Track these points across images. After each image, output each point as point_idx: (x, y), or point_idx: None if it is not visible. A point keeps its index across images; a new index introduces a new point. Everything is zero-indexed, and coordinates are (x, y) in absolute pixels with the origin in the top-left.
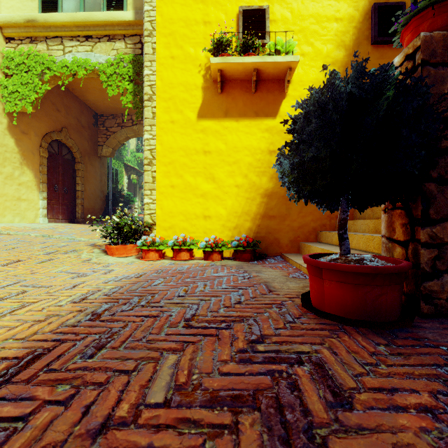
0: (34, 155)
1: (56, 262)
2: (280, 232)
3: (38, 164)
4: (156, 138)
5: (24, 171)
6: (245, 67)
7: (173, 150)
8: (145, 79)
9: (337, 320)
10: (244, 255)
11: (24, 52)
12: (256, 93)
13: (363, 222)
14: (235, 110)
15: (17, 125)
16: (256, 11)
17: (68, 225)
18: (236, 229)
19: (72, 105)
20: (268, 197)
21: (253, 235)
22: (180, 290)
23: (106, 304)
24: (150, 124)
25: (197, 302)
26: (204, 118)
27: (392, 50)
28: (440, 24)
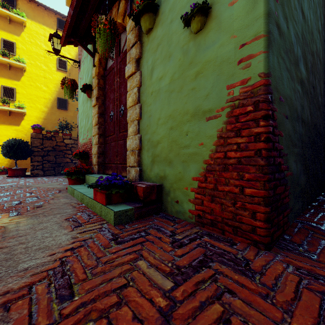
0: None
1: None
2: (21, 165)
3: None
4: None
5: None
6: (3, 109)
7: None
8: None
9: (10, 176)
10: (3, 173)
11: None
12: (10, 116)
13: None
14: None
15: None
16: (10, 88)
17: None
18: (0, 164)
19: None
20: None
21: (8, 166)
22: None
23: None
24: None
25: None
26: None
27: (64, 111)
28: (36, 131)
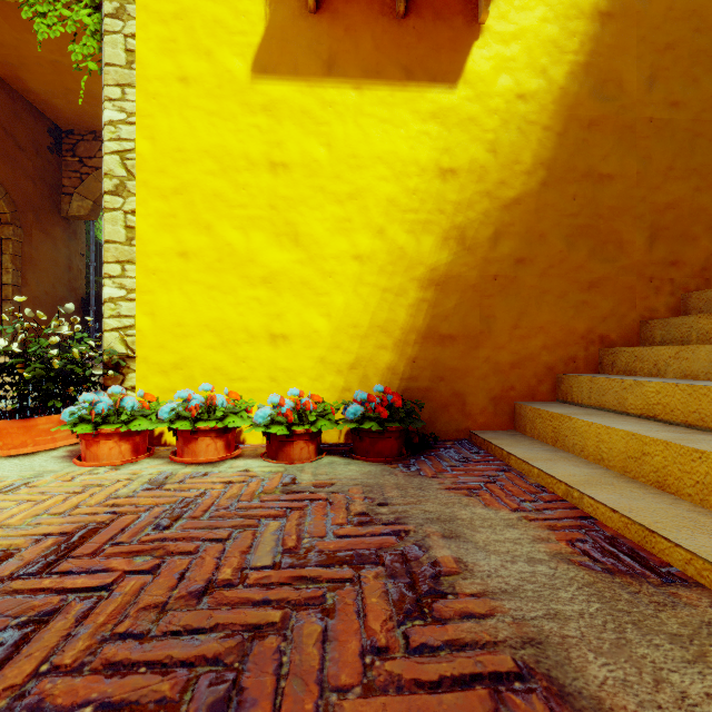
0: None
1: None
2: (467, 376)
3: None
4: (137, 120)
5: None
6: None
7: (185, 155)
8: None
9: None
10: (381, 445)
11: None
12: (407, 19)
13: None
14: (353, 58)
15: None
16: None
17: None
18: (357, 371)
19: None
20: (437, 288)
21: (398, 385)
22: None
23: None
24: (119, 81)
25: None
26: (271, 75)
27: None
28: None
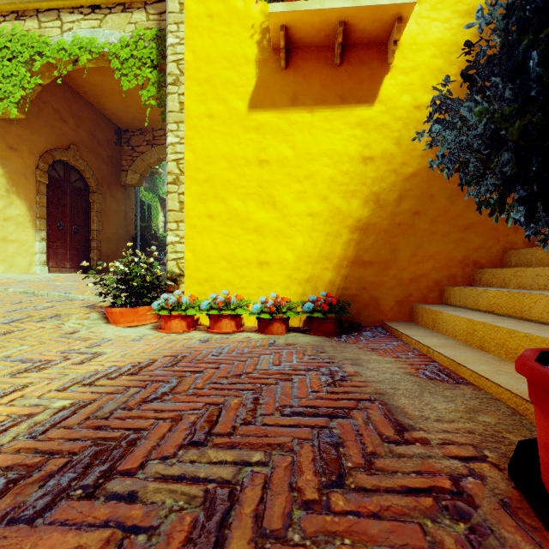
0: (28, 180)
1: (12, 338)
2: (380, 287)
3: (33, 192)
4: (185, 141)
5: (12, 201)
6: (325, 19)
7: (211, 159)
8: (168, 51)
9: None
10: (324, 326)
11: (7, 32)
12: (342, 66)
13: (541, 271)
14: (308, 94)
15: (2, 137)
16: None
17: (76, 275)
18: (310, 283)
19: (84, 115)
20: (361, 232)
21: (336, 292)
22: (201, 420)
23: (2, 476)
24: (176, 120)
25: (231, 472)
26: (259, 109)
27: None
28: None
